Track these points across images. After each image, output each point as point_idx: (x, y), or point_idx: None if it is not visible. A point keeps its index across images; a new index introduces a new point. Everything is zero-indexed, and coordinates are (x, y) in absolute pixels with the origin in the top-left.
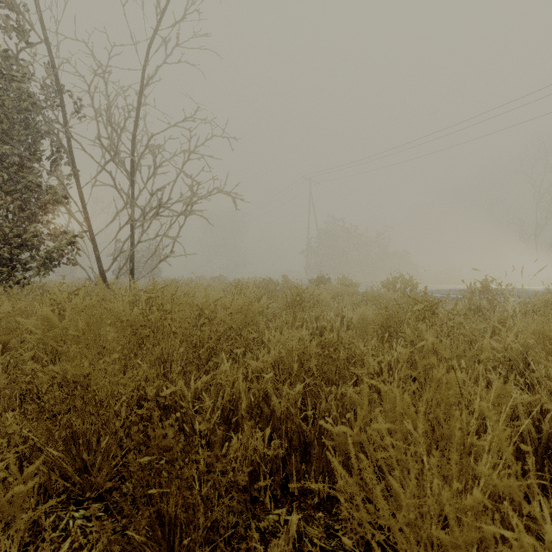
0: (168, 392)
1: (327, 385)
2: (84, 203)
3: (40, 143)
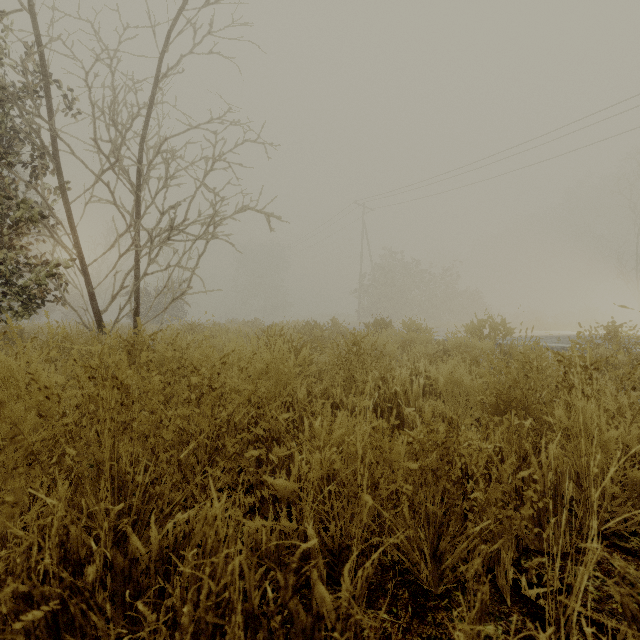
0: (37, 614)
1: (425, 529)
2: (72, 223)
3: (18, 146)
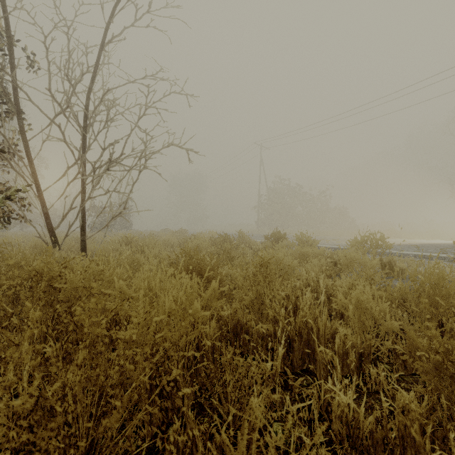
0: None
1: None
2: (29, 157)
3: None
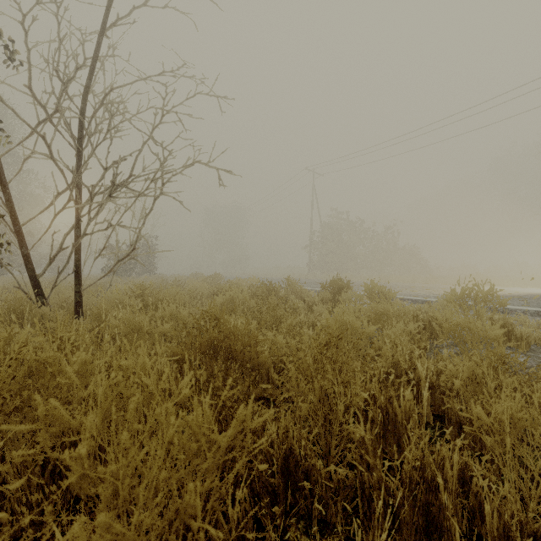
0: None
1: None
2: (2, 178)
3: None
